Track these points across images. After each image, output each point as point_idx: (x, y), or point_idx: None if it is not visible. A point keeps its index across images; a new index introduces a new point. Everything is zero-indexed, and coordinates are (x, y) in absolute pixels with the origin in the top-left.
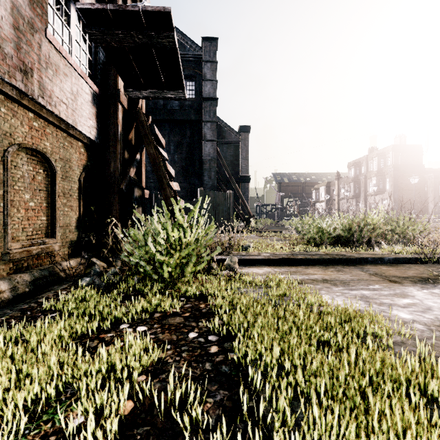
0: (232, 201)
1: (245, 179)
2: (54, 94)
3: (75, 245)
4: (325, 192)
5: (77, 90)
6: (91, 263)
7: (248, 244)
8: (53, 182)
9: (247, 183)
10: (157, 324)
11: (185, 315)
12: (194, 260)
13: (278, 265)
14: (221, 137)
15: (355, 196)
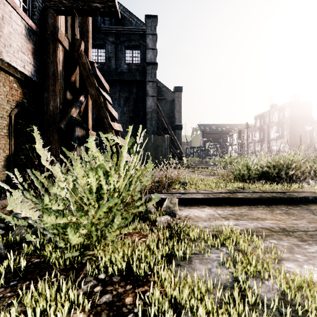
0: (168, 143)
1: (179, 127)
2: None
3: None
4: (237, 137)
5: (2, 16)
6: None
7: (185, 180)
8: None
9: (180, 130)
10: None
11: None
12: (118, 220)
13: (219, 205)
14: (160, 95)
15: (260, 141)
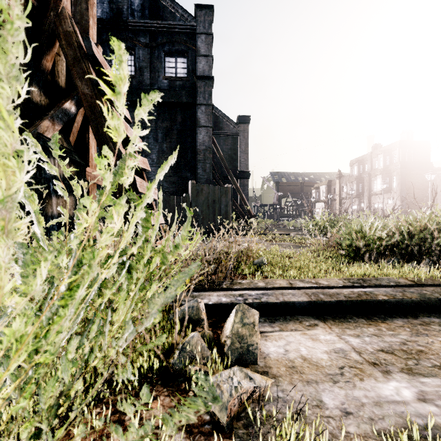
0: (230, 198)
1: (244, 174)
2: None
3: None
4: (326, 191)
5: None
6: None
7: (261, 258)
8: None
9: (247, 180)
10: None
11: None
12: None
13: (342, 318)
14: (217, 129)
15: (358, 196)
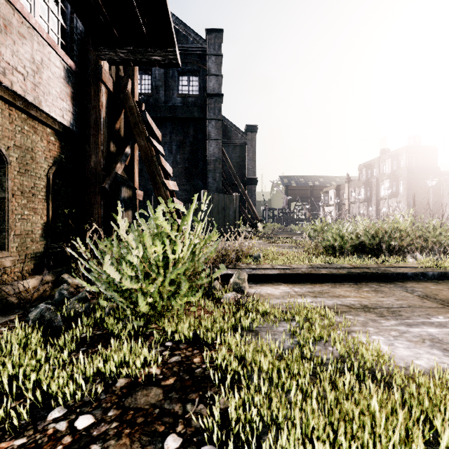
0: (238, 205)
1: (252, 181)
2: (2, 58)
3: (42, 258)
4: (335, 195)
5: (41, 59)
6: (60, 281)
7: (258, 253)
8: (4, 176)
9: (254, 186)
10: (114, 409)
11: (166, 382)
12: (186, 287)
13: (297, 282)
14: (226, 138)
15: (366, 200)
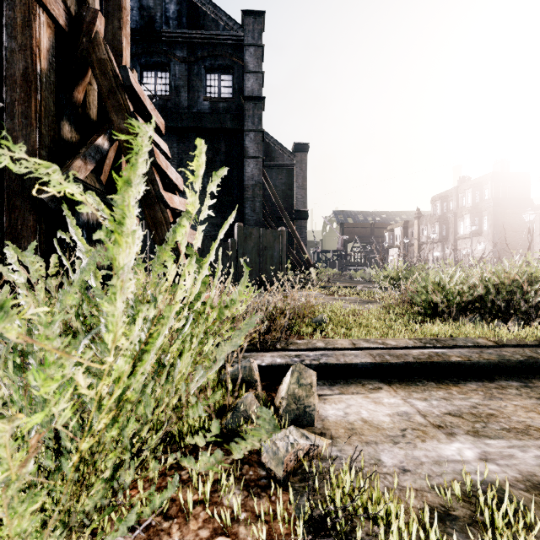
0: (285, 243)
1: (302, 215)
2: None
3: None
4: (402, 234)
5: None
6: None
7: (321, 316)
8: None
9: (305, 221)
10: None
11: None
12: None
13: (410, 381)
14: (269, 159)
15: (441, 240)
